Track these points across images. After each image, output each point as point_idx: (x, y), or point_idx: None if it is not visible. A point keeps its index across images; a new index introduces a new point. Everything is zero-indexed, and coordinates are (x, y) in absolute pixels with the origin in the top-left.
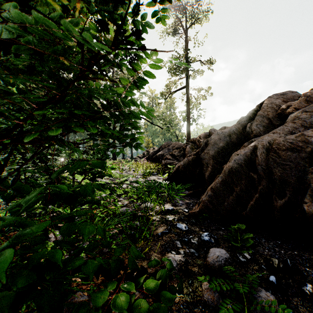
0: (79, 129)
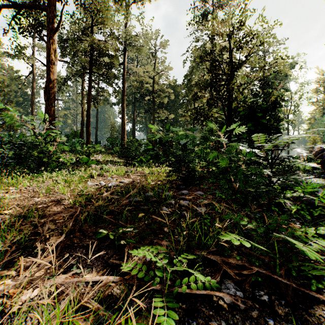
0: (269, 132)
